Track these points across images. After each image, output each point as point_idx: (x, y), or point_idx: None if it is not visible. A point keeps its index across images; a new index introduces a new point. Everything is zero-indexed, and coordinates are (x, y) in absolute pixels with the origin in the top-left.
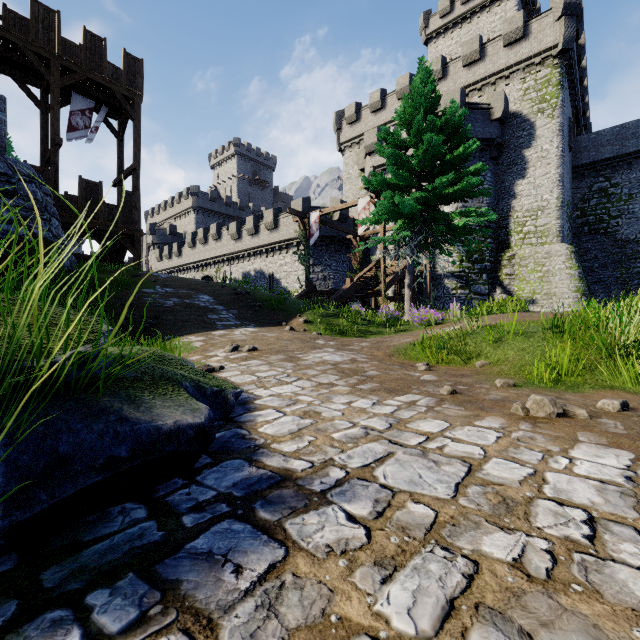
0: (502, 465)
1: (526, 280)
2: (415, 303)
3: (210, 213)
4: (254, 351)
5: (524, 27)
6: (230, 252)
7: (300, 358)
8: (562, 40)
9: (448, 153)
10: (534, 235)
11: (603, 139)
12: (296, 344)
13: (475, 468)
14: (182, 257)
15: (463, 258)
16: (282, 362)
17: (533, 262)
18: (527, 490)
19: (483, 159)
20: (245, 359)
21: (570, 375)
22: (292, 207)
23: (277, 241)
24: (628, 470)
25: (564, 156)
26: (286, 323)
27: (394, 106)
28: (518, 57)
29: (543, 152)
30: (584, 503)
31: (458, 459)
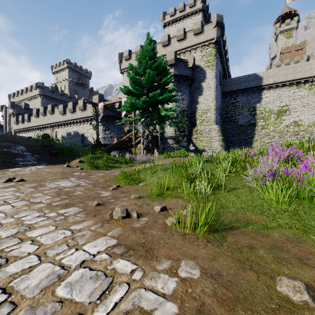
0: (26, 261)
1: (202, 141)
2: (154, 150)
3: (51, 98)
4: (21, 181)
5: (201, 28)
6: (59, 121)
7: (44, 185)
8: (216, 37)
9: (159, 80)
10: (205, 121)
11: (233, 82)
12: (56, 176)
13: (3, 266)
14: (30, 122)
15: (176, 130)
16: (28, 188)
17: (205, 133)
18: (3, 282)
19: (185, 85)
20: (7, 187)
21: (169, 190)
22: (93, 99)
23: (85, 116)
24: (93, 255)
25: (217, 87)
26: (68, 162)
27: None
28: (199, 41)
29: (209, 84)
30: (20, 289)
31: (6, 259)
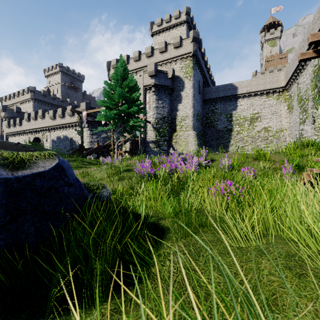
0: None
1: (181, 145)
2: (135, 154)
3: (43, 102)
4: None
5: (180, 42)
6: (49, 125)
7: None
8: (192, 51)
9: (129, 95)
10: (184, 127)
11: (212, 90)
12: None
13: None
14: (22, 126)
15: (157, 135)
16: None
17: (183, 138)
18: None
19: (165, 94)
20: None
21: (100, 180)
22: (81, 106)
23: (74, 122)
24: None
25: (194, 96)
26: None
27: (133, 64)
28: (178, 54)
29: (187, 94)
30: None
31: None
